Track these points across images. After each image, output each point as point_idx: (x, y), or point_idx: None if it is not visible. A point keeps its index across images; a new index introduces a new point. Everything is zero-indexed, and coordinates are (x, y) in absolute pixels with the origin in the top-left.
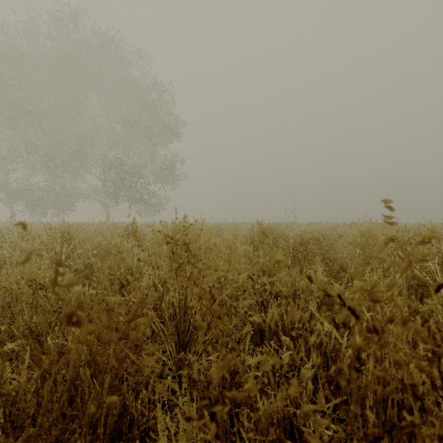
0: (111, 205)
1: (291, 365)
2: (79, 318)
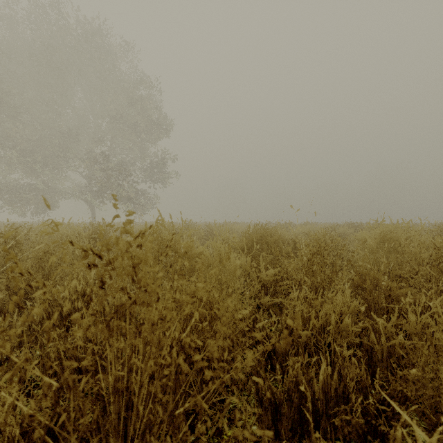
0: (96, 204)
1: None
2: None
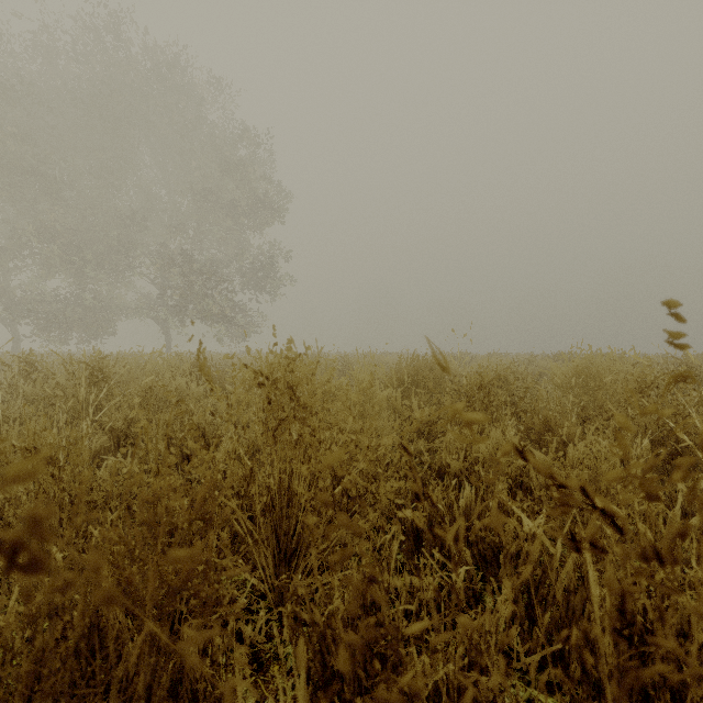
0: (173, 325)
1: (466, 589)
2: (33, 553)
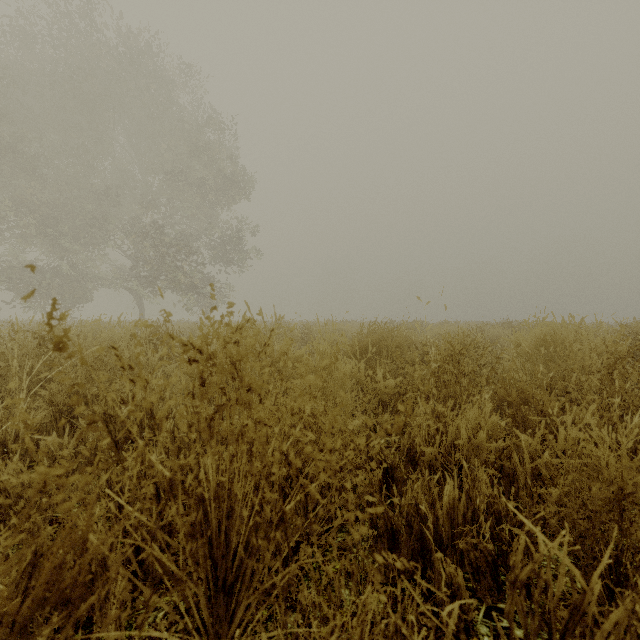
0: (145, 295)
1: (458, 622)
2: None
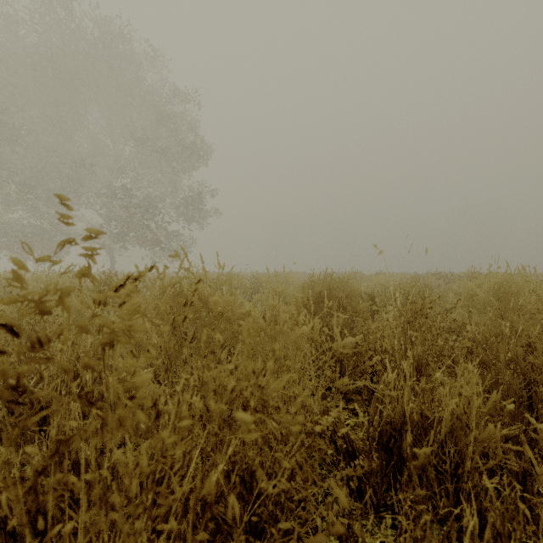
0: (115, 249)
1: None
2: None
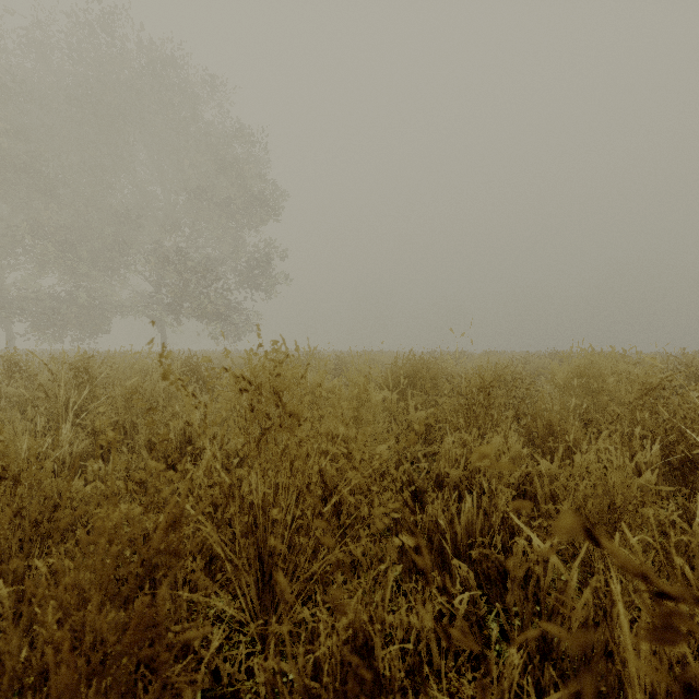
0: (168, 323)
1: (469, 615)
2: None
